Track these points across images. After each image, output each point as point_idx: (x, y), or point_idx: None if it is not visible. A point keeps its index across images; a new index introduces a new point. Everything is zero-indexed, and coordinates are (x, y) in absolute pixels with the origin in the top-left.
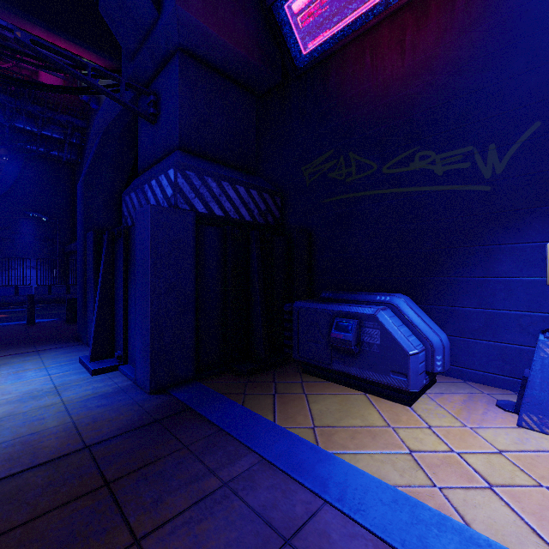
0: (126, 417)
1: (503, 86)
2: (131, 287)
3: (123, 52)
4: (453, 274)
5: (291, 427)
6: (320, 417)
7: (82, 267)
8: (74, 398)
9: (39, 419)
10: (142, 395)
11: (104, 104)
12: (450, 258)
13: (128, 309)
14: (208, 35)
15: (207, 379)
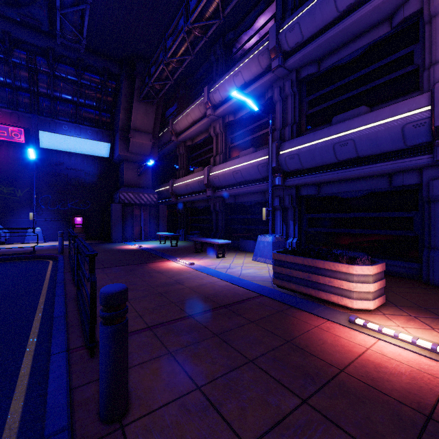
0: None
1: (22, 177)
2: None
3: None
4: (10, 218)
5: None
6: None
7: None
8: None
9: None
10: None
11: None
12: (9, 214)
13: None
14: None
15: None
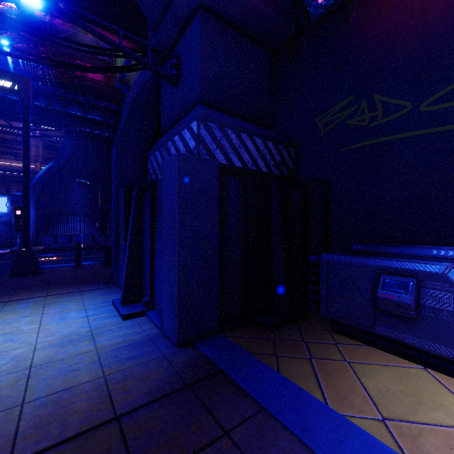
0: (156, 376)
1: None
2: (157, 237)
3: (149, 27)
4: None
5: (351, 415)
6: (383, 401)
7: (115, 219)
8: (106, 345)
9: (74, 370)
10: (170, 348)
11: (132, 89)
12: None
13: (154, 257)
14: None
15: (230, 332)
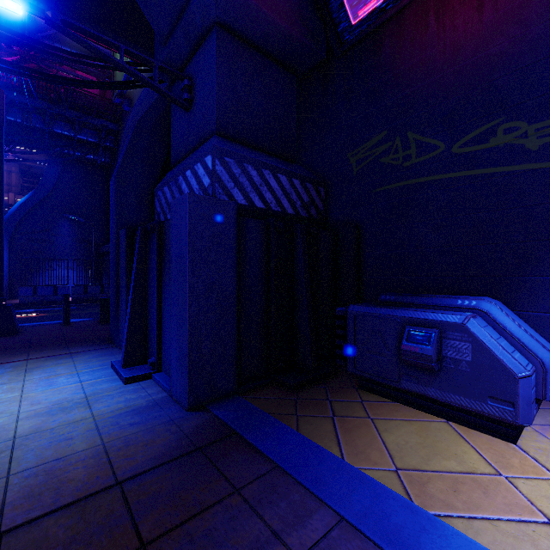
0: (163, 441)
1: None
2: (165, 288)
3: (156, 39)
4: None
5: (366, 468)
6: (400, 454)
7: (115, 266)
8: (105, 412)
9: (67, 439)
10: (179, 412)
11: (135, 105)
12: (549, 253)
13: (162, 311)
14: (247, 6)
15: (249, 393)
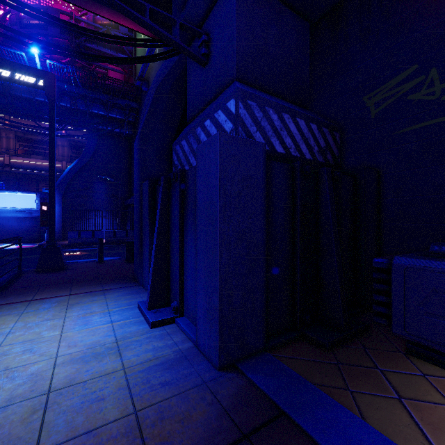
0: (200, 416)
1: None
2: (188, 234)
3: (174, 8)
4: None
5: None
6: None
7: (139, 214)
8: (135, 363)
9: (98, 400)
10: (210, 371)
11: (151, 85)
12: None
13: (184, 257)
14: None
15: (279, 350)
